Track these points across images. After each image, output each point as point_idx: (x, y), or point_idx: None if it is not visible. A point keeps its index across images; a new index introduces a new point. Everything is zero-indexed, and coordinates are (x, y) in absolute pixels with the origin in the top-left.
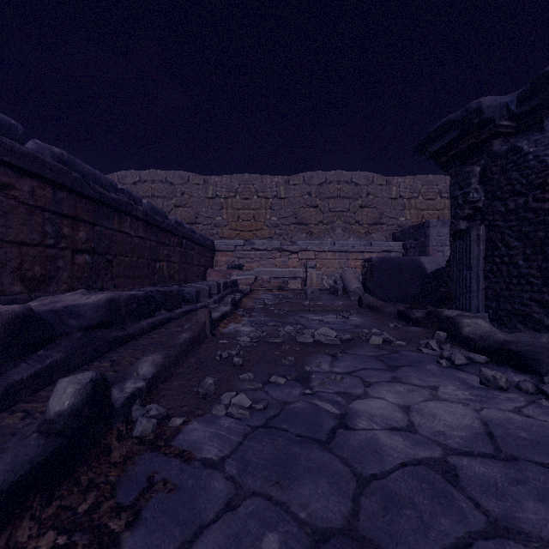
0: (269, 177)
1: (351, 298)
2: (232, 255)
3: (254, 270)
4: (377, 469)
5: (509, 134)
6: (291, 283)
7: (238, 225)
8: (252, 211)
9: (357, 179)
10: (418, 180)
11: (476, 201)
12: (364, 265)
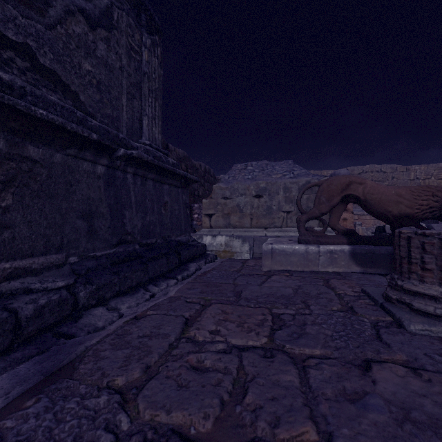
0: (325, 171)
1: None
2: None
3: None
4: None
5: None
6: None
7: None
8: None
9: (385, 169)
10: (430, 167)
11: None
12: None
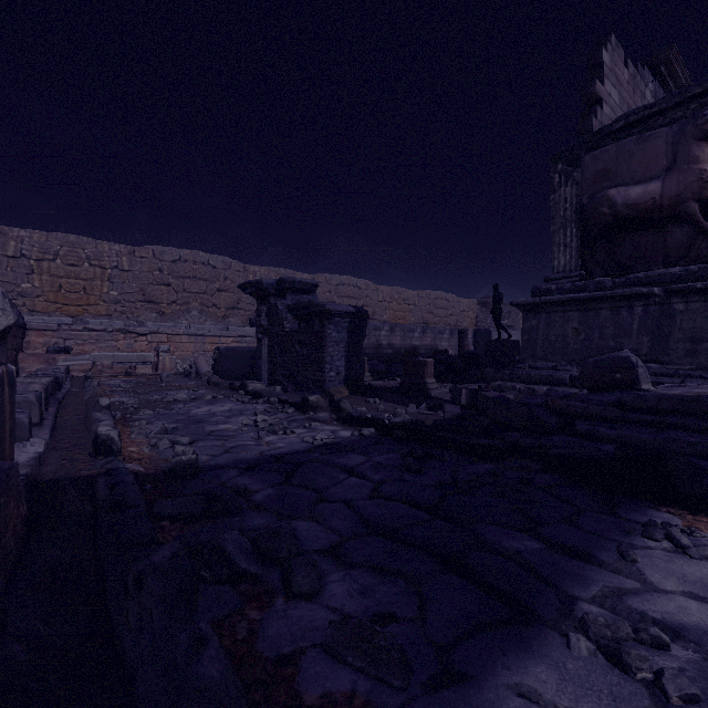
0: (107, 243)
1: (202, 380)
2: (55, 335)
3: (91, 355)
4: (196, 415)
5: (277, 296)
6: (140, 368)
7: (61, 297)
8: (82, 281)
9: (215, 262)
10: (272, 272)
11: (264, 325)
12: (215, 352)
